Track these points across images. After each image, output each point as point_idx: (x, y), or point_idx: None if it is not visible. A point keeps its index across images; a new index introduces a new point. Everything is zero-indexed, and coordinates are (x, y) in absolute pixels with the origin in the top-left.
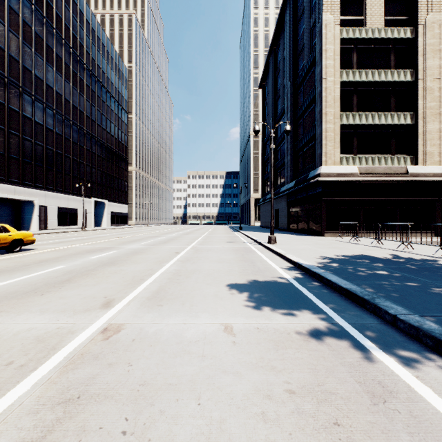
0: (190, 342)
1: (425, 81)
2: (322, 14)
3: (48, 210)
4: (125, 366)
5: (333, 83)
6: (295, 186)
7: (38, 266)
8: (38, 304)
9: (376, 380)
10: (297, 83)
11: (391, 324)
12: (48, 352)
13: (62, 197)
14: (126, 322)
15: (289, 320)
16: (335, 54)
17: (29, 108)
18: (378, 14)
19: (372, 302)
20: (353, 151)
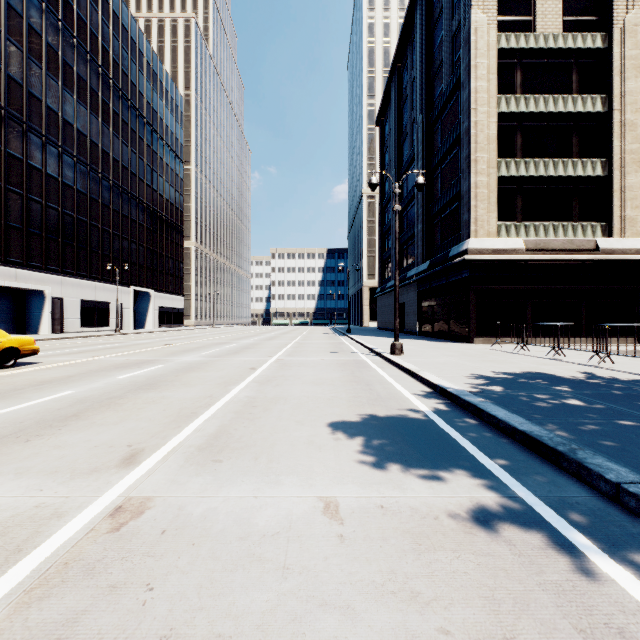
0: (263, 537)
1: (623, 112)
2: (471, 12)
3: (66, 305)
4: (139, 591)
5: (486, 116)
6: (430, 269)
7: (35, 391)
8: (15, 460)
9: (612, 625)
10: (432, 117)
11: (610, 498)
12: (6, 559)
13: (87, 285)
14: (156, 495)
15: (434, 489)
16: (489, 72)
17: (37, 153)
18: (554, 13)
19: (573, 458)
20: (516, 217)
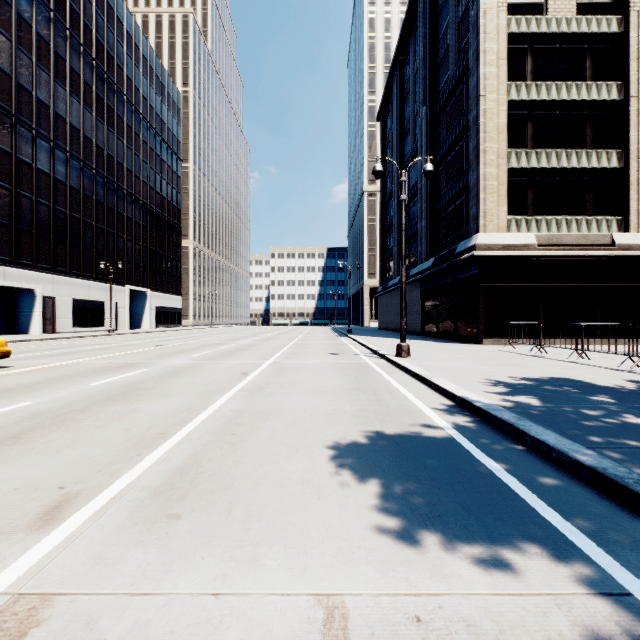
0: None
1: None
2: None
3: (58, 304)
4: None
5: (496, 104)
6: (435, 267)
7: None
8: None
9: None
10: (436, 109)
11: None
12: None
13: (80, 283)
14: (62, 590)
15: (493, 577)
16: (499, 57)
17: (27, 147)
18: None
19: None
20: (526, 210)
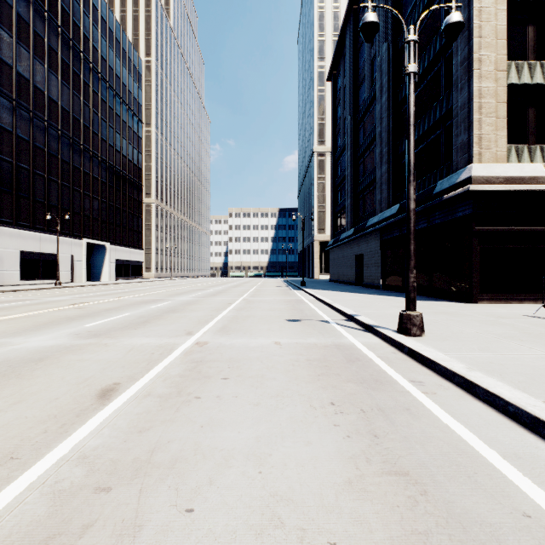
0: None
1: None
2: None
3: (2, 256)
4: None
5: (494, 1)
6: (402, 213)
7: None
8: None
9: None
10: (401, 41)
11: None
12: None
13: (29, 235)
14: None
15: None
16: None
17: None
18: None
19: None
20: (527, 138)
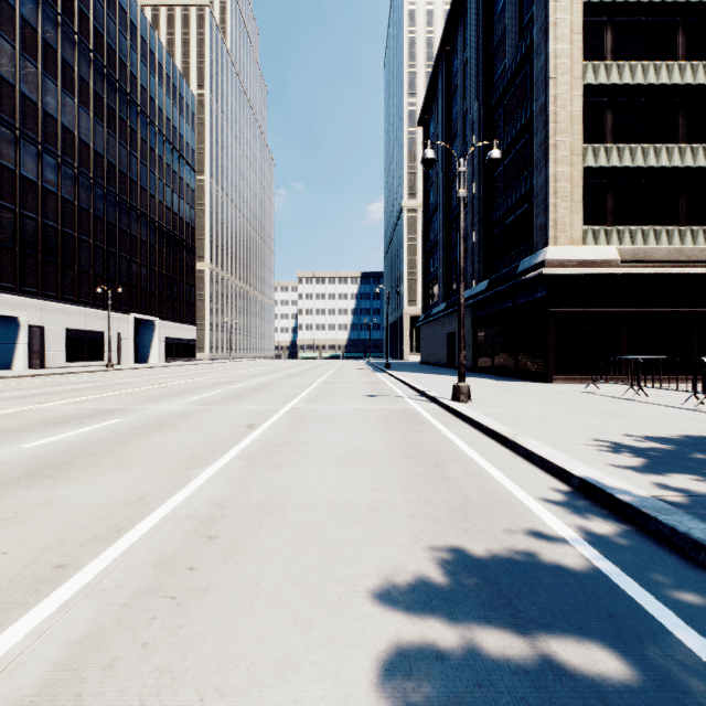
0: None
1: None
2: None
3: (47, 335)
4: None
5: (569, 88)
6: (490, 289)
7: None
8: None
9: None
10: (491, 103)
11: None
12: None
13: (74, 311)
14: None
15: None
16: (572, 31)
17: (9, 150)
18: None
19: None
20: (605, 219)
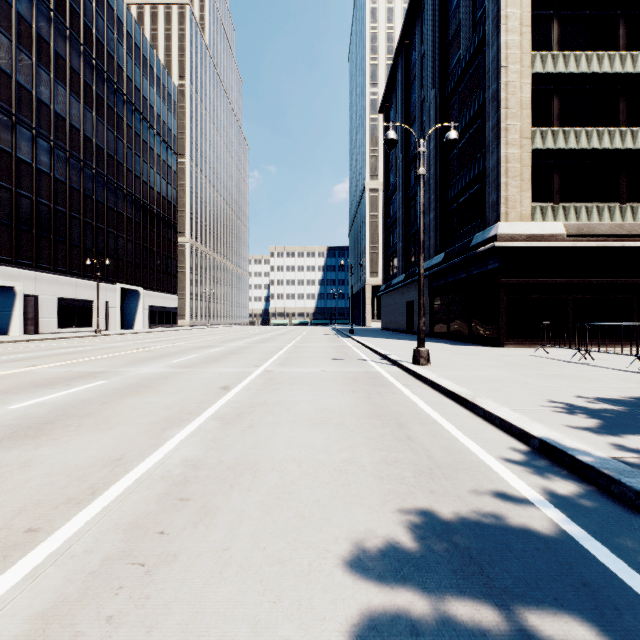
0: None
1: None
2: None
3: (41, 303)
4: None
5: (519, 76)
6: (446, 262)
7: None
8: None
9: None
10: (447, 91)
11: None
12: None
13: (66, 281)
14: None
15: None
16: (522, 23)
17: (6, 135)
18: None
19: None
20: (552, 197)
